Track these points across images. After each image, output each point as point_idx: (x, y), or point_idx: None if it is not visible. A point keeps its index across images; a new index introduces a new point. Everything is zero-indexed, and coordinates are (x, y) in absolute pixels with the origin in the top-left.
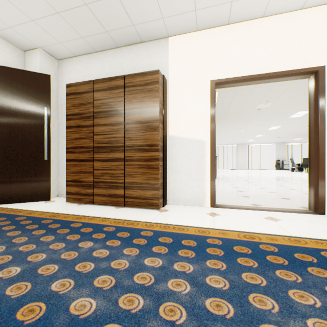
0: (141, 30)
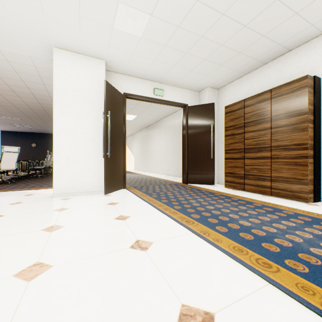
0: (287, 44)
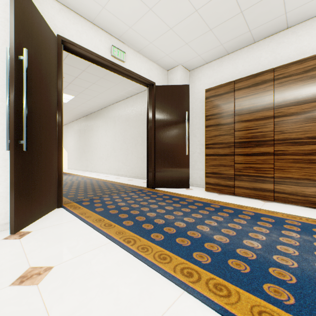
0: (292, 15)
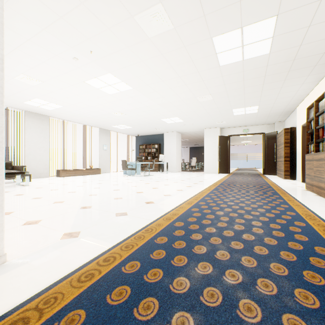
0: (286, 111)
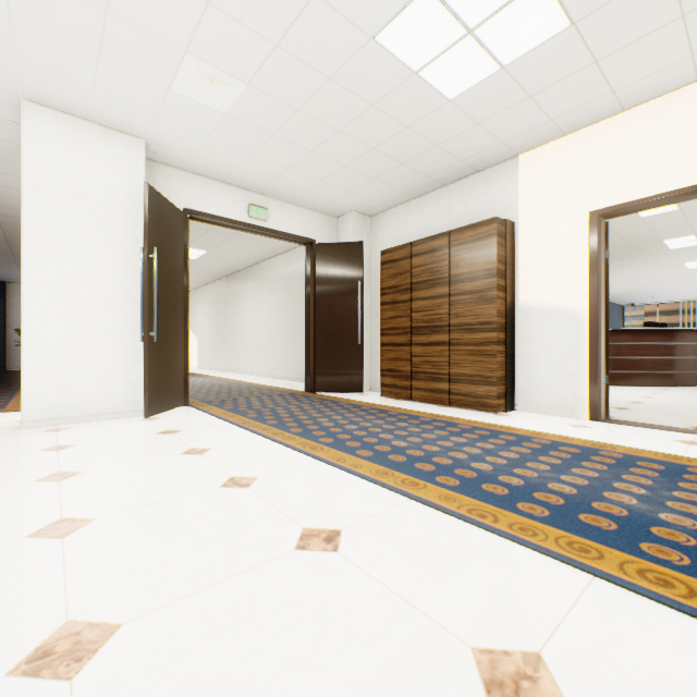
0: (472, 162)
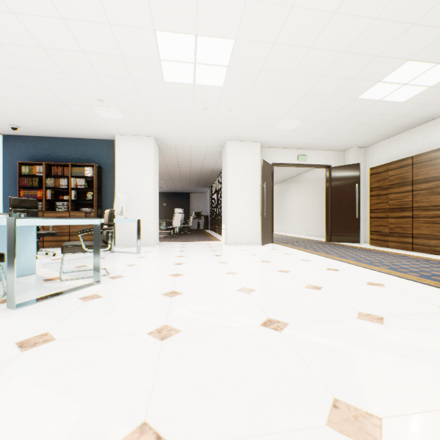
0: (428, 116)
